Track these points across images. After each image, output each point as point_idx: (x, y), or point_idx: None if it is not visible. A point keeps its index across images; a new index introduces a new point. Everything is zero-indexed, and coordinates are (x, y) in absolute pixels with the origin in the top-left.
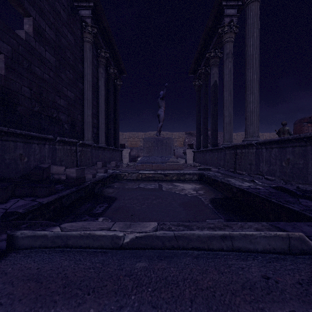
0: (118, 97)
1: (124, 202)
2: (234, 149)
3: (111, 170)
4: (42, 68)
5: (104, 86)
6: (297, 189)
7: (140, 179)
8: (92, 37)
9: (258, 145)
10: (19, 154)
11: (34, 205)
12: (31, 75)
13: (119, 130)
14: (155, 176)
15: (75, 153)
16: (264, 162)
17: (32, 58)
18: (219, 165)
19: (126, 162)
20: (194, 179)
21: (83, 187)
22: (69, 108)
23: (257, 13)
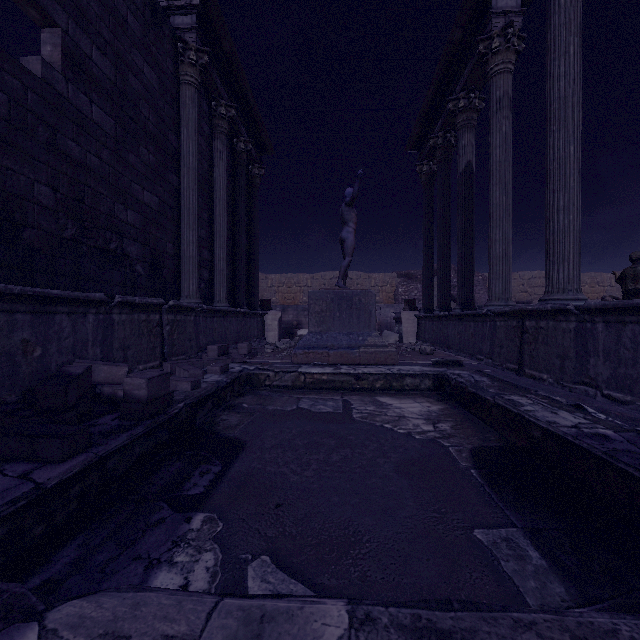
0: (255, 201)
1: (262, 458)
2: (517, 318)
3: (238, 366)
4: (84, 142)
5: (224, 179)
6: None
7: (302, 386)
8: (199, 74)
9: (583, 312)
10: (22, 341)
11: (20, 497)
12: (56, 157)
13: (257, 272)
14: (335, 379)
15: (159, 329)
16: (602, 356)
17: (59, 119)
18: (479, 352)
19: (273, 338)
20: (424, 388)
21: (164, 421)
22: (148, 230)
23: None
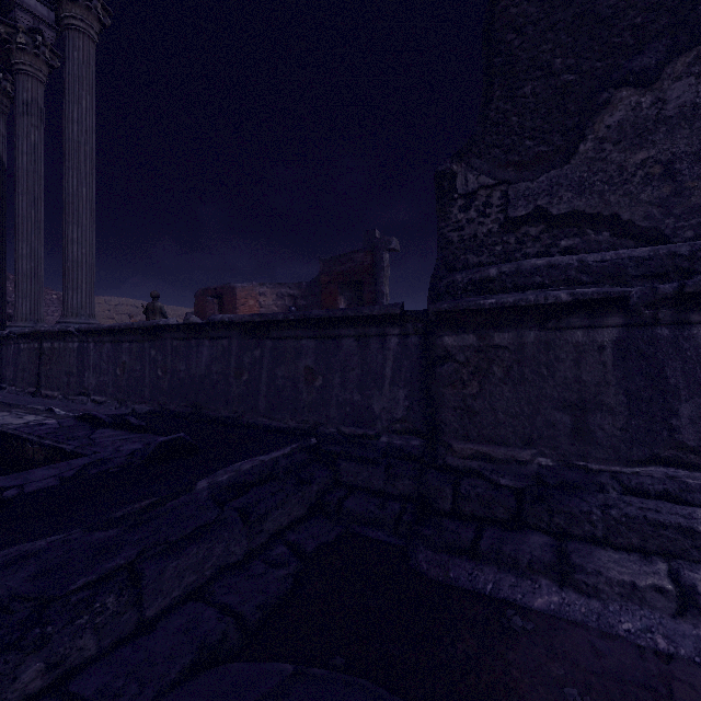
0: None
1: None
2: (39, 340)
3: None
4: None
5: None
6: (120, 414)
7: None
8: None
9: (82, 334)
10: None
11: None
12: None
13: None
14: None
15: None
16: (93, 369)
17: None
18: (3, 379)
19: None
20: None
21: None
22: None
23: (90, 63)
